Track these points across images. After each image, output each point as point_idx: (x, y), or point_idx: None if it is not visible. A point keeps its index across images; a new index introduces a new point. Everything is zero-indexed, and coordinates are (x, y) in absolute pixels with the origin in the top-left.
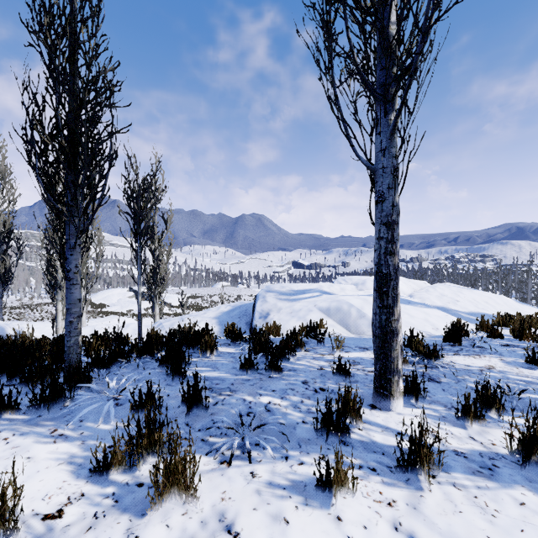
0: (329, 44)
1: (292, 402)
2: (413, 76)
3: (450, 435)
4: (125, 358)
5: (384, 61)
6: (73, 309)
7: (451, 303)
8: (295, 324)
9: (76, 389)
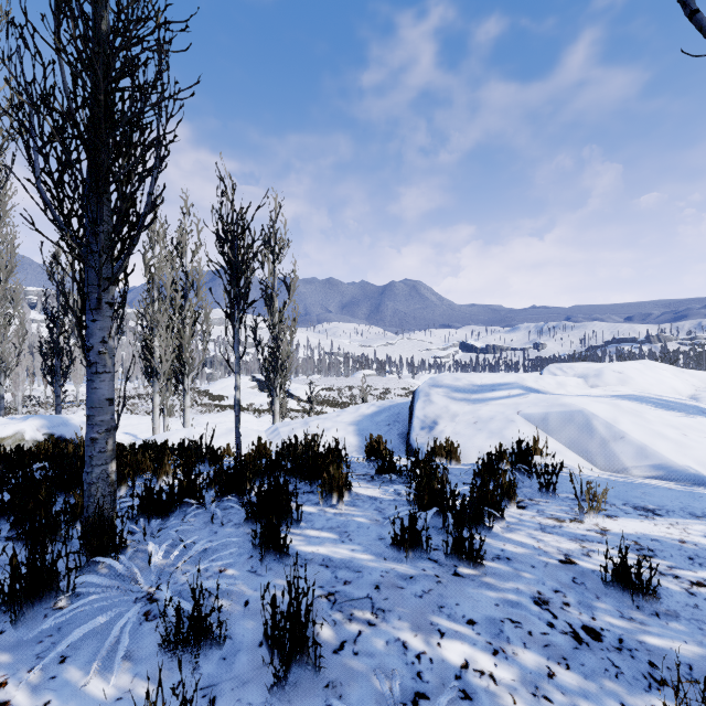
0: None
1: (525, 671)
2: None
3: None
4: (197, 498)
5: None
6: (97, 417)
7: None
8: (484, 443)
9: (80, 575)
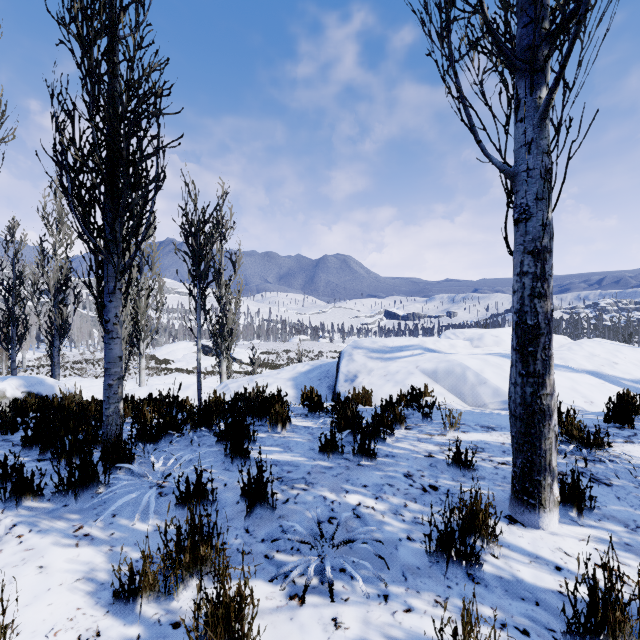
0: None
1: (392, 505)
2: (581, 23)
3: None
4: (178, 430)
5: (529, 13)
6: (112, 369)
7: (607, 367)
8: (391, 390)
9: (112, 472)
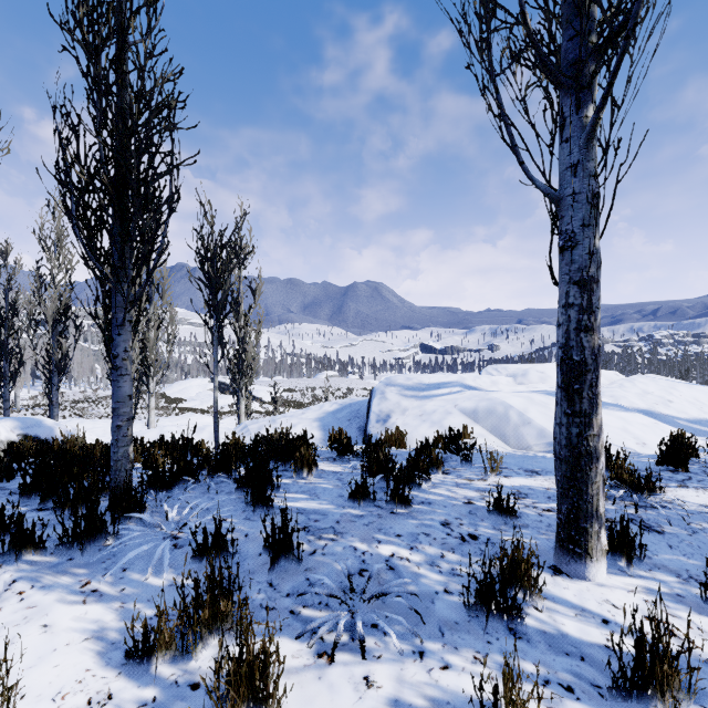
0: (484, 7)
1: (428, 556)
2: (630, 38)
3: (695, 631)
4: (193, 476)
5: (575, 25)
6: (121, 409)
7: (661, 405)
8: (427, 431)
9: (122, 522)
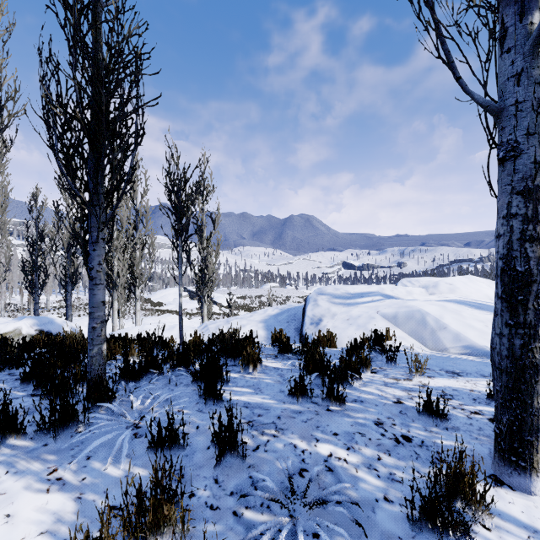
0: None
1: (365, 457)
2: None
3: None
4: (158, 369)
5: None
6: (96, 313)
7: None
8: (354, 333)
9: (91, 412)
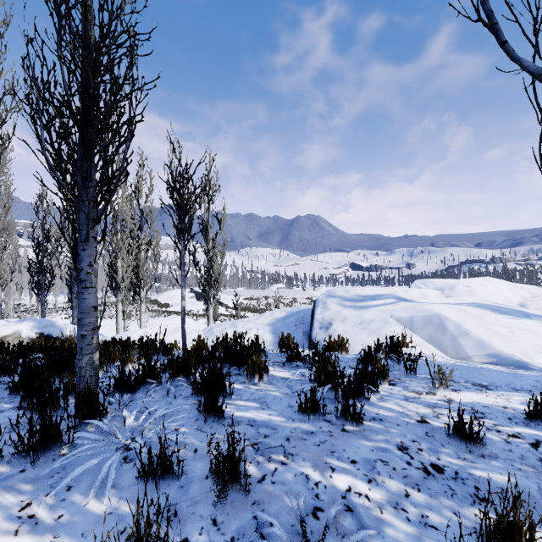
0: None
1: (390, 493)
2: None
3: None
4: (156, 379)
5: None
6: (86, 319)
7: None
8: (366, 339)
9: (77, 431)
